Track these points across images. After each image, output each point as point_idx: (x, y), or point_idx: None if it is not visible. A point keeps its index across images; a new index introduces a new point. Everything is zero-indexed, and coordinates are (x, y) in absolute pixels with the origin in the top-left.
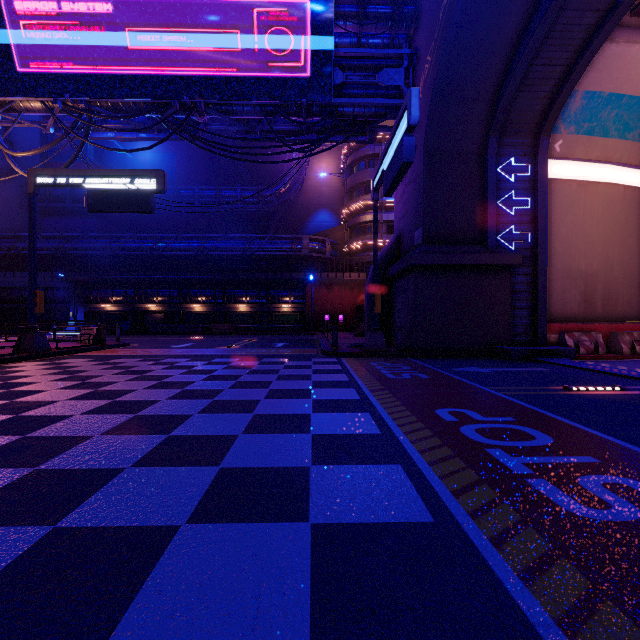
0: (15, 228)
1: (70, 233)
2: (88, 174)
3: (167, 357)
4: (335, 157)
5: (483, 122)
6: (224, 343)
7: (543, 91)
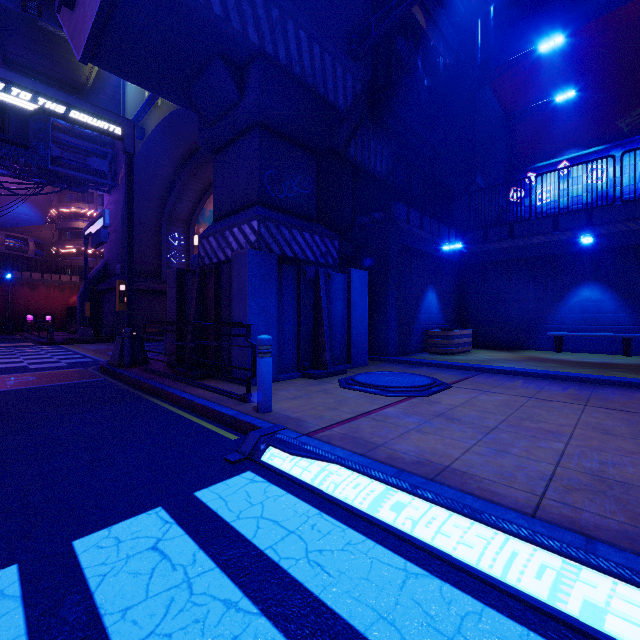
0: None
1: None
2: None
3: None
4: None
5: (159, 211)
6: None
7: (189, 205)
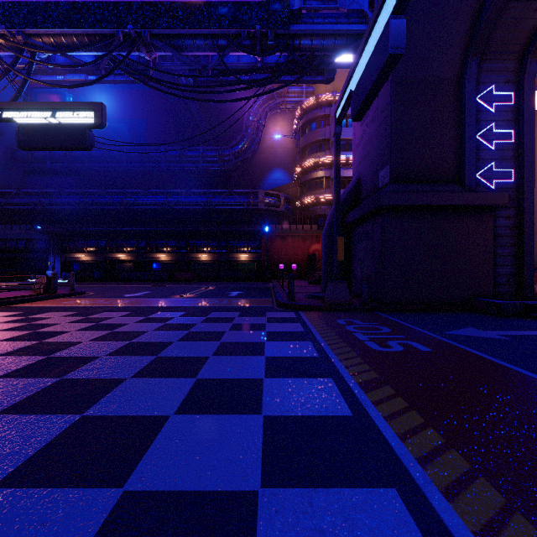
0: (1, 186)
1: (48, 189)
2: (19, 107)
3: (105, 310)
4: (288, 121)
5: (461, 43)
6: (180, 291)
7: None
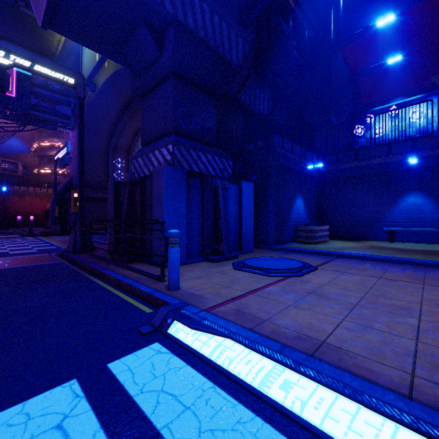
0: None
1: None
2: None
3: None
4: None
5: (107, 143)
6: None
7: (128, 139)
